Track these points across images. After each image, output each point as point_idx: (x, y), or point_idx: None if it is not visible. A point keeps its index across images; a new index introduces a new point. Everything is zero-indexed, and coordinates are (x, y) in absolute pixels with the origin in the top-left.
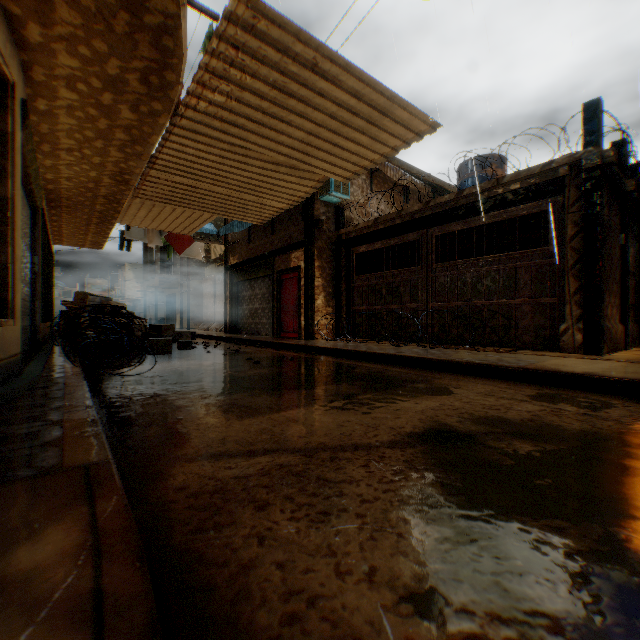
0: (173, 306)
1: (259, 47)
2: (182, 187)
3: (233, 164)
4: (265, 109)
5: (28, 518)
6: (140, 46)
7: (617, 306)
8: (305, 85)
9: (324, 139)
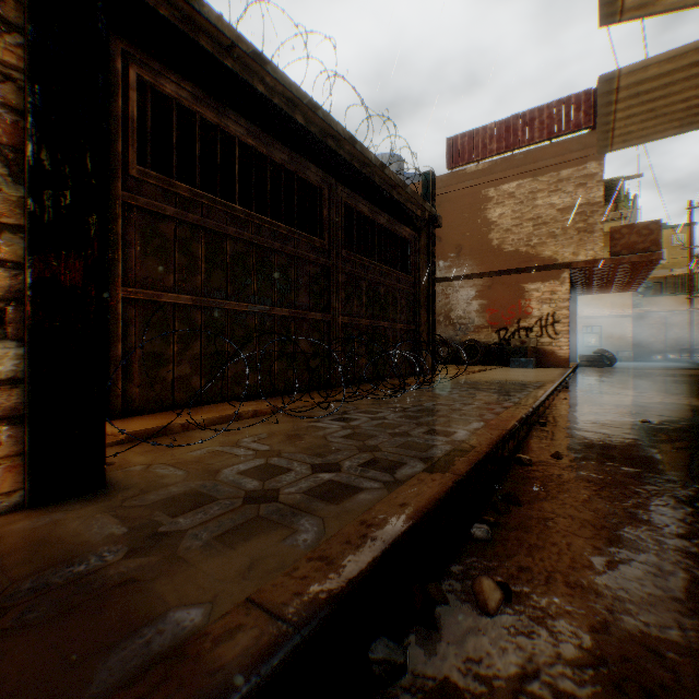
0: None
1: None
2: None
3: None
4: None
5: None
6: None
7: None
8: None
9: None
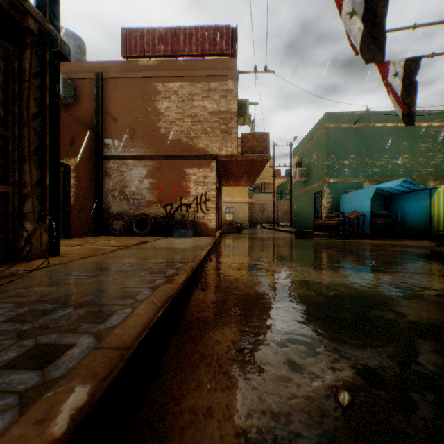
0: None
1: None
2: None
3: None
4: None
5: None
6: None
7: None
8: None
9: None
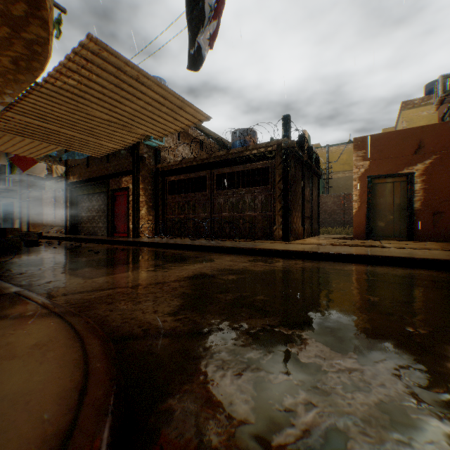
0: (12, 213)
1: (103, 63)
2: (35, 126)
3: (79, 118)
4: (105, 93)
5: (1, 306)
6: (16, 45)
7: (301, 217)
8: (132, 86)
9: (145, 114)
